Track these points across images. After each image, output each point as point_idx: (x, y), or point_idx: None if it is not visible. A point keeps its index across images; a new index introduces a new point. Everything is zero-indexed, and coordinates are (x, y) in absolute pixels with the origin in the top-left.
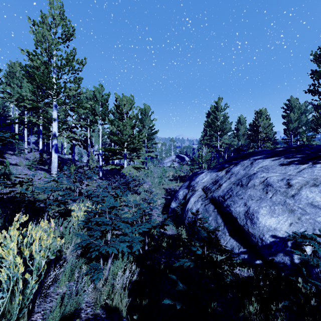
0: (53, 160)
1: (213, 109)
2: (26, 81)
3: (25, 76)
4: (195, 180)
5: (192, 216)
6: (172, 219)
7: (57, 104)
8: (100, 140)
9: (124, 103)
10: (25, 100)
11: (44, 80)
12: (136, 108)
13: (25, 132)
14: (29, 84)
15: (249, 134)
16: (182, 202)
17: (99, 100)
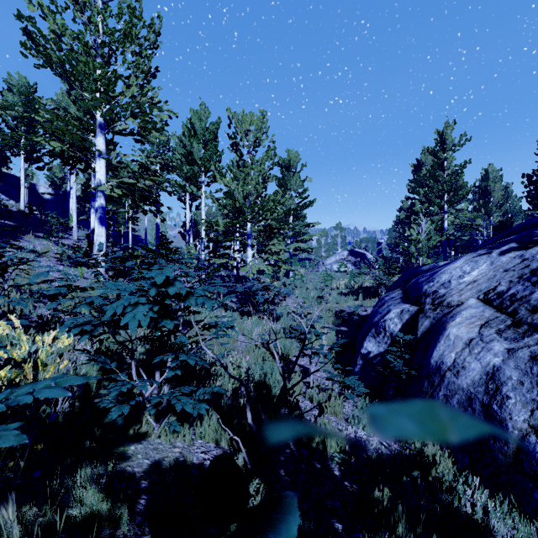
0: (96, 239)
1: (434, 147)
2: (73, 107)
3: (29, 50)
4: (437, 278)
5: (468, 396)
6: (368, 387)
7: (101, 117)
8: (202, 213)
9: (246, 127)
10: (40, 111)
11: (67, 57)
12: (270, 139)
13: (73, 201)
14: (78, 113)
15: (529, 192)
16: (405, 340)
17: (200, 134)
